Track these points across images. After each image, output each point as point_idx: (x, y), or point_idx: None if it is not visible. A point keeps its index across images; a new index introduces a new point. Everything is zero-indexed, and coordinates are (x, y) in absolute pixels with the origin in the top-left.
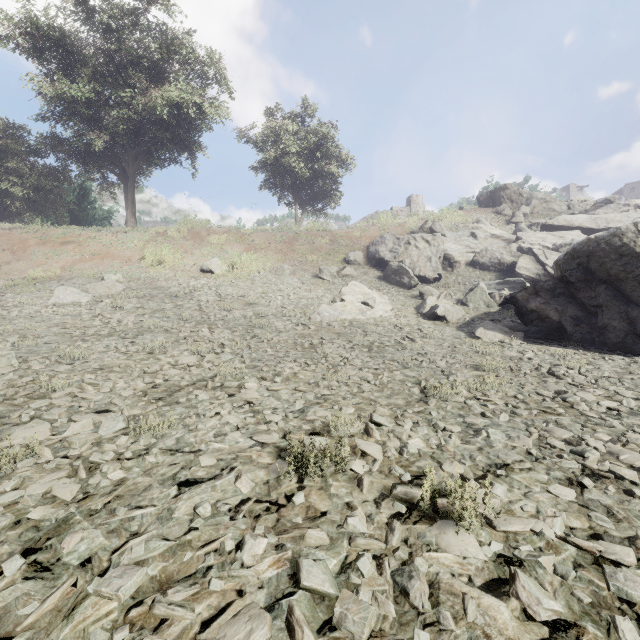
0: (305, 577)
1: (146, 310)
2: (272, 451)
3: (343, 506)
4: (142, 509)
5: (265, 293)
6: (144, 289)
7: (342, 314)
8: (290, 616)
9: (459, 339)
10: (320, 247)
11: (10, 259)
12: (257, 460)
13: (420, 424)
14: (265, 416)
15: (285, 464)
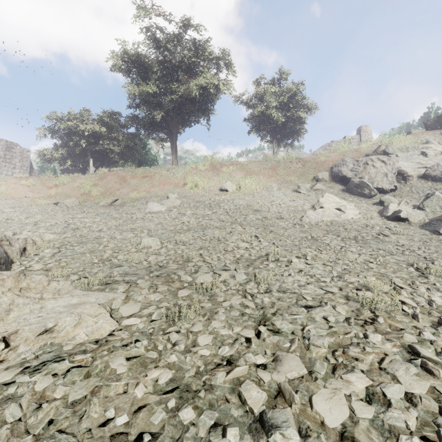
0: (421, 352)
1: (199, 215)
2: (340, 296)
3: (411, 327)
4: (295, 315)
5: (263, 203)
6: (191, 202)
7: (323, 217)
8: (425, 365)
9: (425, 235)
10: (295, 170)
11: (119, 187)
12: (335, 300)
13: (431, 290)
14: (319, 278)
15: (356, 303)
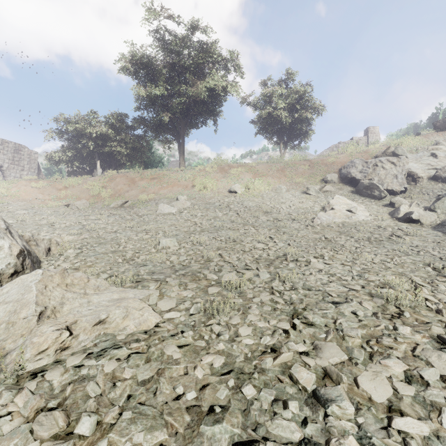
0: None
1: (211, 217)
2: (364, 293)
3: (436, 321)
4: (324, 310)
5: (273, 205)
6: (201, 204)
7: (334, 218)
8: None
9: (438, 237)
10: (303, 172)
11: (128, 189)
12: (360, 297)
13: None
14: (340, 277)
15: (381, 299)
